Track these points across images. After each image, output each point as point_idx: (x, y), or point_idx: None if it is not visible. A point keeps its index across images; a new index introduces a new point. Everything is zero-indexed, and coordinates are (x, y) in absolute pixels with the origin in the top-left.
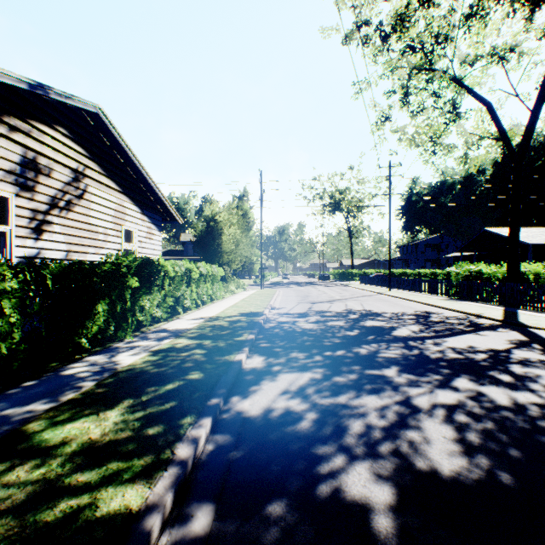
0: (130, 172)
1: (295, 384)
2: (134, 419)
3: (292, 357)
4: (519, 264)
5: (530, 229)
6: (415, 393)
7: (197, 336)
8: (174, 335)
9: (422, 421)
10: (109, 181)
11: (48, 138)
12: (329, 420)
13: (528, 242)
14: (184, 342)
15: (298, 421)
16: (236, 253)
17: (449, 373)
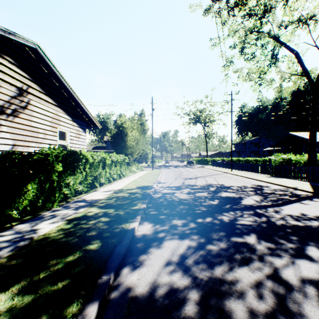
0: (64, 93)
1: (176, 253)
2: (21, 307)
3: (173, 224)
4: (316, 154)
5: (317, 133)
6: (280, 265)
7: (104, 206)
8: (89, 205)
9: (301, 304)
10: (47, 98)
11: None
12: (211, 302)
13: (317, 141)
14: (94, 211)
15: (182, 304)
16: (136, 147)
17: (298, 241)
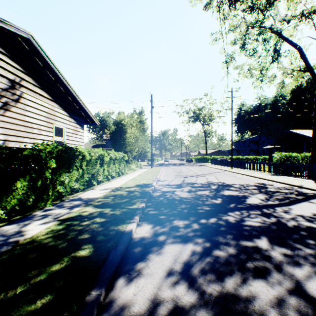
0: (60, 87)
1: (179, 260)
2: None
3: (174, 225)
4: None
5: None
6: (302, 276)
7: (101, 205)
8: (84, 204)
9: None
10: (42, 92)
11: None
12: None
13: None
14: (89, 210)
15: None
16: (135, 145)
17: None
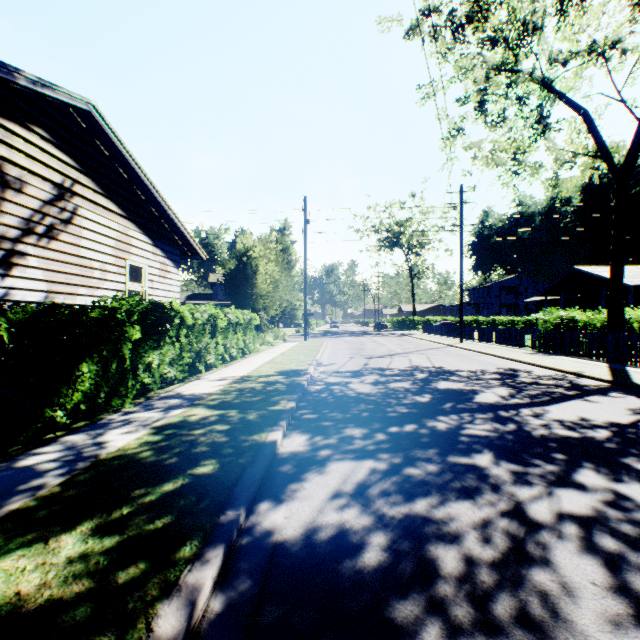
0: (138, 192)
1: (351, 480)
2: (101, 551)
3: (346, 435)
4: (622, 309)
5: (630, 268)
6: (528, 497)
7: (219, 404)
8: (190, 403)
9: (551, 549)
10: (108, 202)
11: (20, 140)
12: (407, 547)
13: (628, 283)
14: (200, 413)
15: (358, 551)
16: (274, 296)
17: (566, 461)
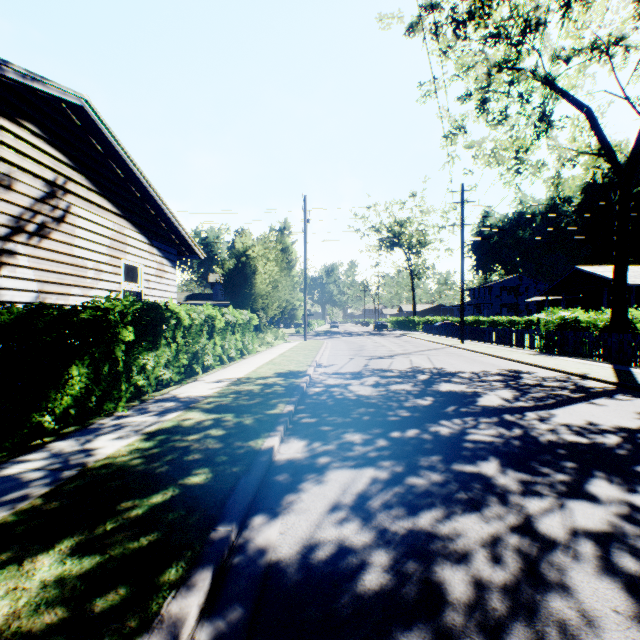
0: (133, 190)
1: (350, 491)
2: (79, 574)
3: (345, 440)
4: (626, 310)
5: (632, 268)
6: (539, 510)
7: (215, 408)
8: (185, 407)
9: (566, 570)
10: (102, 201)
11: (9, 136)
12: (411, 568)
13: (631, 283)
14: (195, 418)
15: (359, 572)
16: (273, 296)
17: (577, 469)
